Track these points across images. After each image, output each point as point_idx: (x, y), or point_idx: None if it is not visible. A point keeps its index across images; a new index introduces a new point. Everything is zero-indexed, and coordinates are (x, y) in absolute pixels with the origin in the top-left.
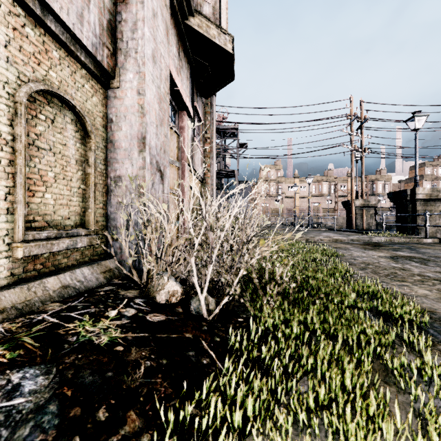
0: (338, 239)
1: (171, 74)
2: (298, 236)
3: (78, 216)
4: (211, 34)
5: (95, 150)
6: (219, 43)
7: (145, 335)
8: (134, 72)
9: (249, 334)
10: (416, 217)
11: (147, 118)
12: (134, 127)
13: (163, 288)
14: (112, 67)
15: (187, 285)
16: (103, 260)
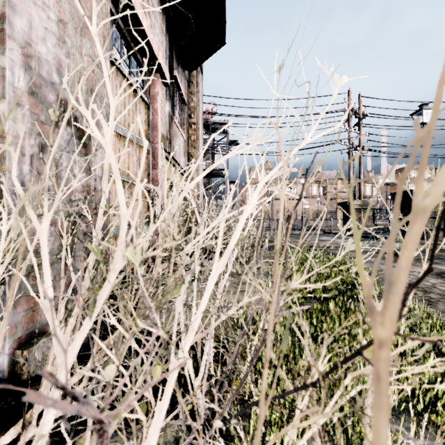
0: None
1: None
2: None
3: None
4: None
5: None
6: None
7: None
8: None
9: None
10: None
11: None
12: None
13: None
14: None
15: None
16: None
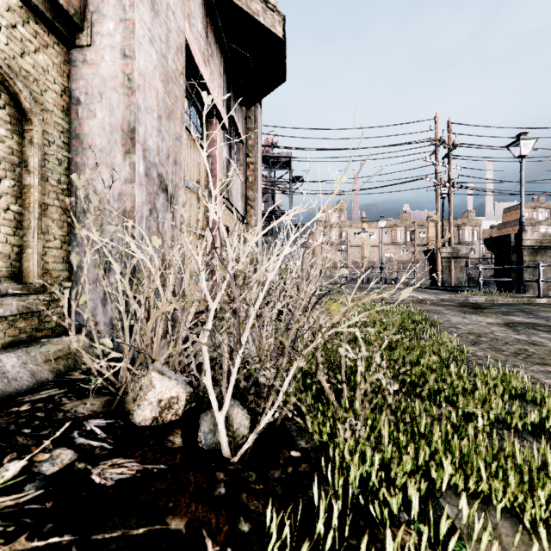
0: (424, 299)
1: (192, 57)
2: (403, 294)
3: (3, 260)
4: (253, 8)
5: (41, 145)
6: (264, 23)
7: (61, 539)
8: (116, 19)
9: (313, 499)
10: (522, 270)
11: (139, 99)
12: (116, 113)
13: (144, 398)
14: (77, 8)
15: (201, 383)
16: (58, 336)
